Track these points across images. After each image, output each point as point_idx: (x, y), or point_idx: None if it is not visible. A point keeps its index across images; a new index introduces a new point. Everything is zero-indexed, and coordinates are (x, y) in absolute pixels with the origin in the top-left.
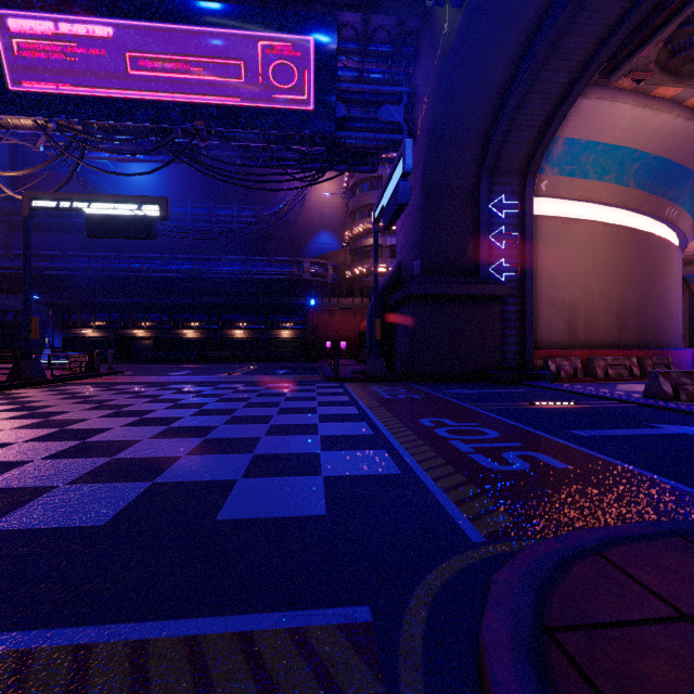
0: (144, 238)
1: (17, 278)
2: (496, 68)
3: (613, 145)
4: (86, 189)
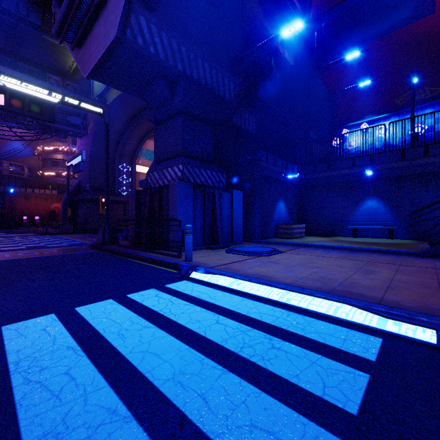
0: None
1: None
2: (118, 125)
3: None
4: None
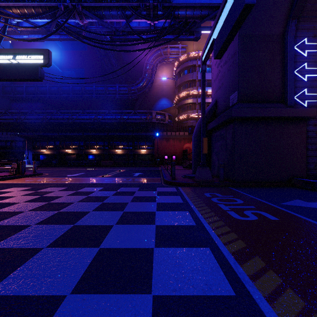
0: (33, 79)
1: (11, 124)
2: None
3: None
4: (46, 80)
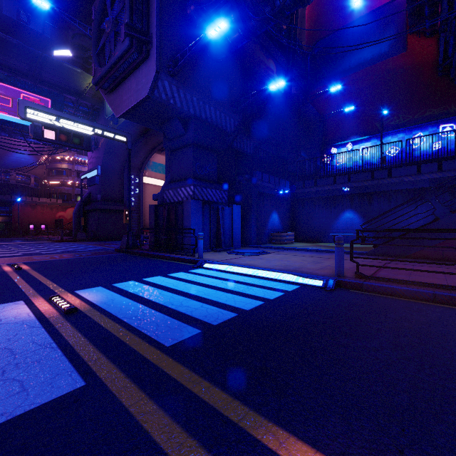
0: None
1: None
2: None
3: None
4: None
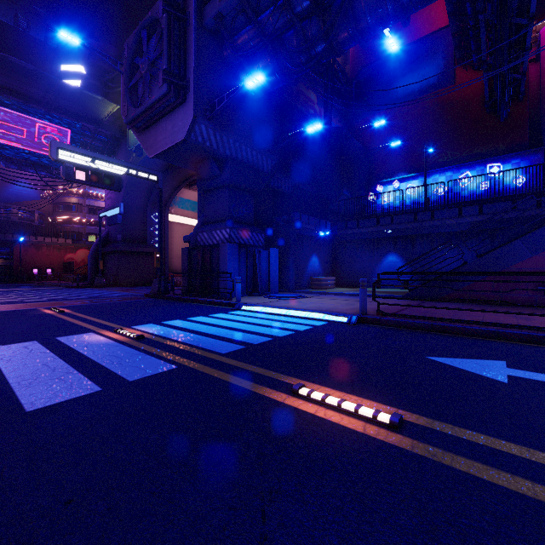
0: None
1: None
2: None
3: (196, 202)
4: None
